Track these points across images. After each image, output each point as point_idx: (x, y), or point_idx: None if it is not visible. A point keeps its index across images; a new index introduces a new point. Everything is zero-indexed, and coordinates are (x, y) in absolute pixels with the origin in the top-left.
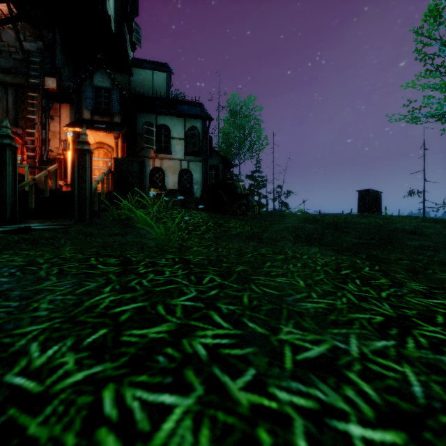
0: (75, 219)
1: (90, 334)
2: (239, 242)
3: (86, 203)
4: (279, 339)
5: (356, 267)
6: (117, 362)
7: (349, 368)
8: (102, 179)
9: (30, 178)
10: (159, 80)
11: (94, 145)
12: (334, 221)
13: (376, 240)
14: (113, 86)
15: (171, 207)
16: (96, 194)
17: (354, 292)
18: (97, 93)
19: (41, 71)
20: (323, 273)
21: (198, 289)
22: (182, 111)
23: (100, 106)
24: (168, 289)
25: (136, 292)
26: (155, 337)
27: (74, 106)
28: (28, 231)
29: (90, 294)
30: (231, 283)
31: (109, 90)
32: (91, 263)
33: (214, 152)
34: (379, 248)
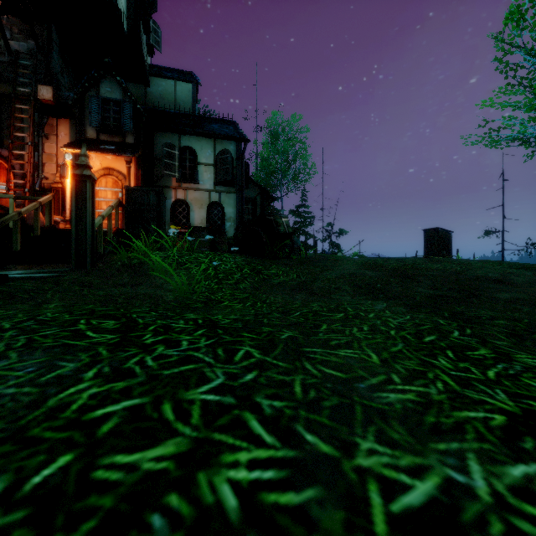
0: (72, 265)
1: (42, 465)
2: (283, 294)
3: (87, 244)
4: (356, 466)
5: (442, 330)
6: (75, 532)
7: (484, 530)
8: (108, 213)
9: (14, 212)
10: (183, 92)
11: (100, 172)
12: (400, 267)
13: (456, 292)
14: (125, 98)
15: (197, 249)
16: (101, 233)
17: (450, 371)
18: (104, 106)
19: (33, 77)
20: (401, 341)
21: (227, 371)
22: (212, 130)
23: (108, 122)
24: (182, 372)
25: (134, 378)
26: (151, 470)
27: (75, 123)
28: (4, 281)
29: (62, 383)
30: (276, 361)
31: (119, 102)
32: (78, 329)
33: (251, 181)
34: (462, 302)
